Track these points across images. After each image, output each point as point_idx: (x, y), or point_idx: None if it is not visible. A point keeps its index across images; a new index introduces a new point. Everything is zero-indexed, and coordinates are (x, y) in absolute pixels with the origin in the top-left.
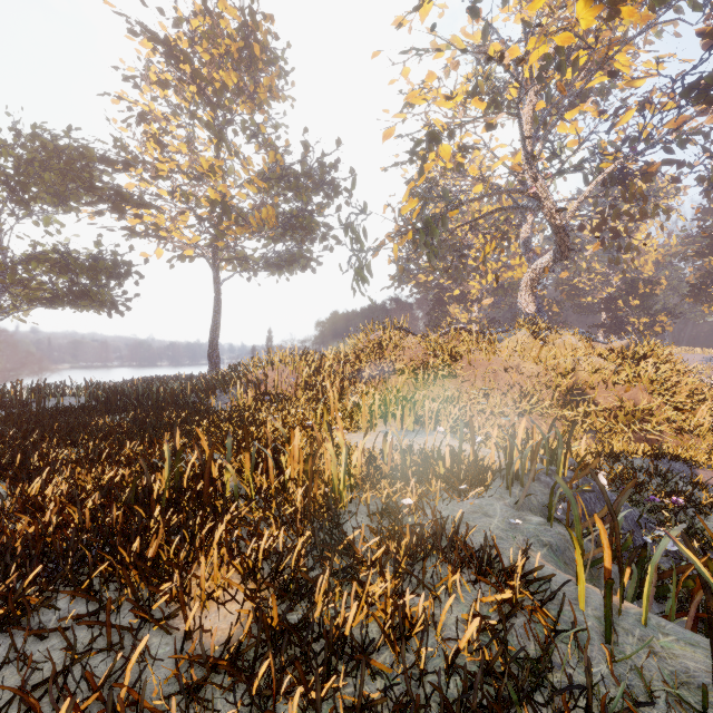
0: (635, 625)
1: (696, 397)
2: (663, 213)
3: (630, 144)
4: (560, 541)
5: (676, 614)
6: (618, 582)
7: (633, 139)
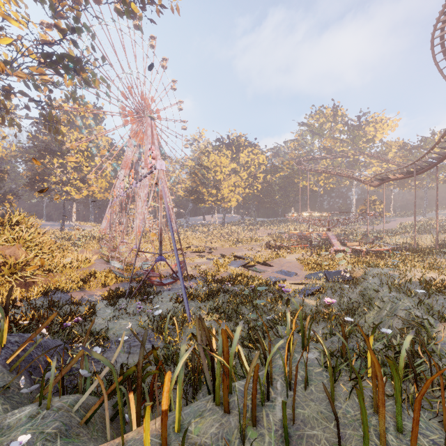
0: (178, 436)
1: (52, 248)
2: (17, 126)
3: (4, 63)
4: (65, 416)
5: (146, 399)
6: (102, 408)
7: (7, 61)
